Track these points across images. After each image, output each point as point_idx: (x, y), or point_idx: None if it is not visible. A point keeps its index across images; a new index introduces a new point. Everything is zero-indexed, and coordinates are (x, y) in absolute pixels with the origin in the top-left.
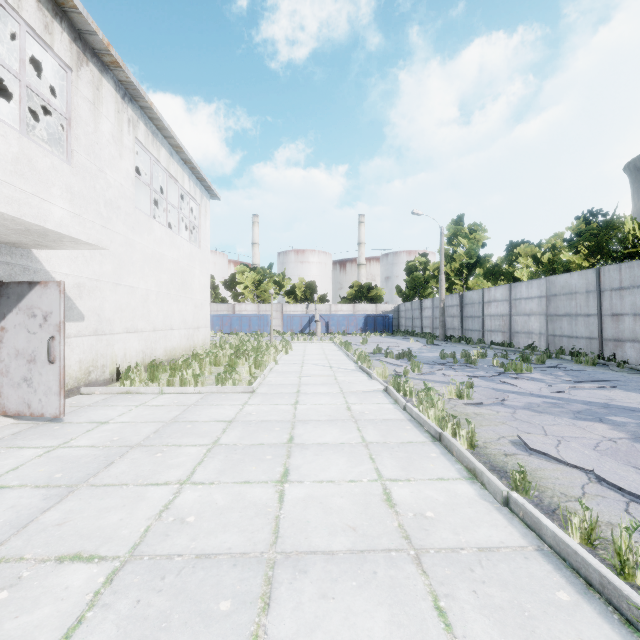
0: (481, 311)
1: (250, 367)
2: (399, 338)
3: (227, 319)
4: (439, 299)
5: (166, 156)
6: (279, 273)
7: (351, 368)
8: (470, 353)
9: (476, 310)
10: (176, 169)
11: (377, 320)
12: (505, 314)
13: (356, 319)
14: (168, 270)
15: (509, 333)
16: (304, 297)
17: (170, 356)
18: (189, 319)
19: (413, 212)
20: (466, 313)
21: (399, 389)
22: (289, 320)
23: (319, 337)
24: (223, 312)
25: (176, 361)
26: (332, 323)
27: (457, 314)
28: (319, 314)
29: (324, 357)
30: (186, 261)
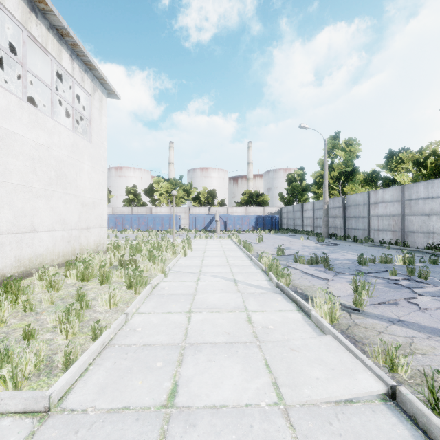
0: (366, 212)
1: (110, 295)
2: (286, 235)
3: (143, 219)
4: (323, 202)
5: (21, 6)
6: (187, 183)
7: (263, 284)
8: (392, 257)
9: (360, 211)
10: (44, 35)
11: (266, 220)
12: (396, 214)
13: (249, 219)
14: (26, 155)
15: (402, 232)
16: (207, 202)
17: (30, 265)
18: (71, 219)
19: (301, 126)
20: (349, 214)
21: (438, 404)
22: (194, 220)
23: (219, 234)
24: (142, 213)
25: (14, 279)
26: (229, 222)
27: (339, 215)
28: (219, 215)
29: (225, 261)
30: (65, 151)
